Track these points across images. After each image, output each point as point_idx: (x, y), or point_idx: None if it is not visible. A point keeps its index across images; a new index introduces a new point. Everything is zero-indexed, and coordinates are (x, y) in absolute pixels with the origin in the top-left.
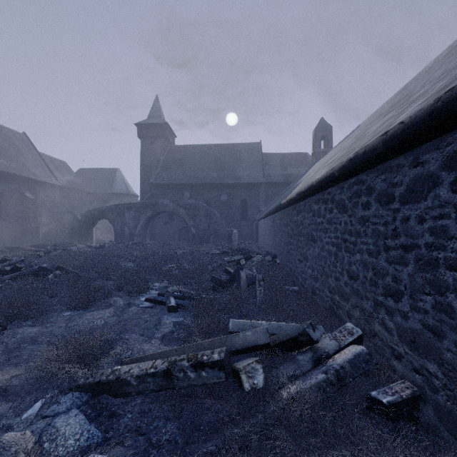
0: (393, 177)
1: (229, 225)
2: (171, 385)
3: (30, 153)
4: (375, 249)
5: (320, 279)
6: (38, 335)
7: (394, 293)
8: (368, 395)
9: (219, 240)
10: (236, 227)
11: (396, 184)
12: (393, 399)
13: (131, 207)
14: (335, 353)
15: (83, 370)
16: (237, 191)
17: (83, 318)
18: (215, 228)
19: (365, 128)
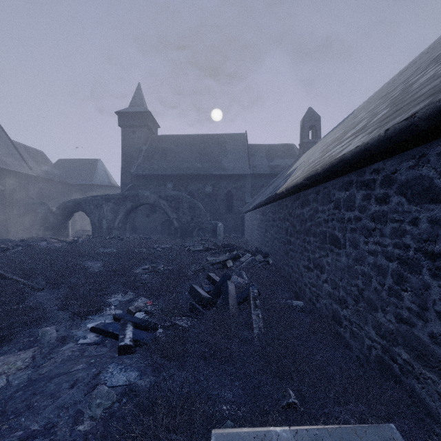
0: None
1: (214, 218)
2: None
3: (1, 141)
4: None
5: (352, 306)
6: None
7: None
8: None
9: (203, 233)
10: (221, 220)
11: None
12: None
13: (109, 199)
14: None
15: None
16: (222, 182)
17: None
18: (199, 221)
19: (393, 93)
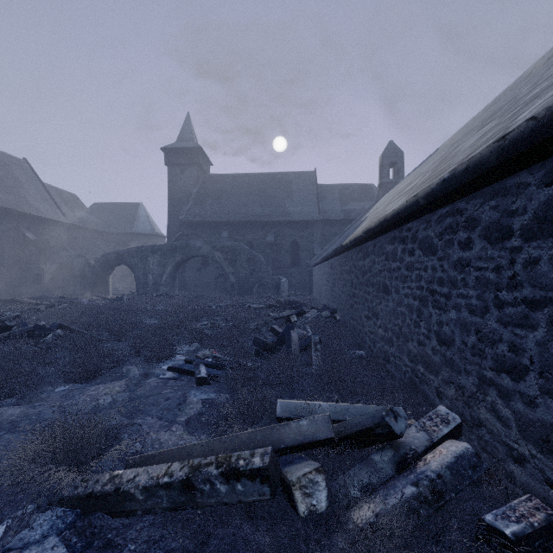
0: (510, 202)
1: (277, 272)
2: (193, 503)
3: (32, 184)
4: (480, 305)
5: (396, 343)
6: (21, 419)
7: (512, 368)
8: (480, 519)
9: (264, 290)
10: (285, 275)
11: (516, 212)
12: (520, 529)
13: (155, 250)
14: (425, 451)
15: (70, 477)
16: (286, 230)
17: (85, 395)
18: (259, 276)
19: (452, 148)
